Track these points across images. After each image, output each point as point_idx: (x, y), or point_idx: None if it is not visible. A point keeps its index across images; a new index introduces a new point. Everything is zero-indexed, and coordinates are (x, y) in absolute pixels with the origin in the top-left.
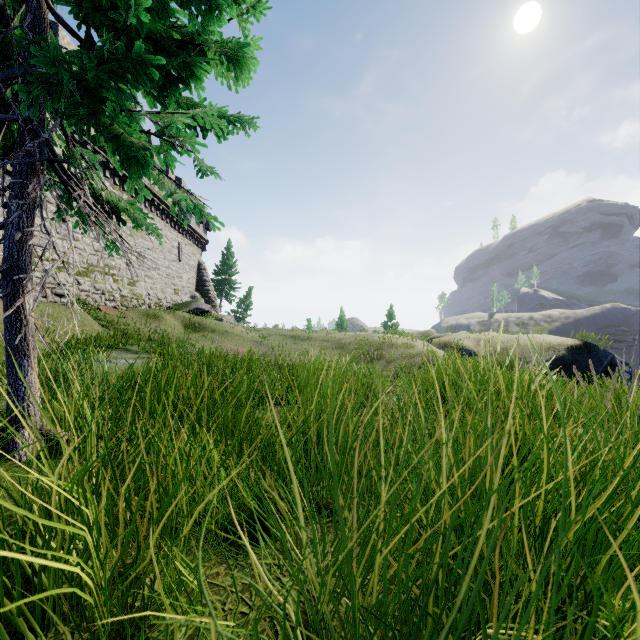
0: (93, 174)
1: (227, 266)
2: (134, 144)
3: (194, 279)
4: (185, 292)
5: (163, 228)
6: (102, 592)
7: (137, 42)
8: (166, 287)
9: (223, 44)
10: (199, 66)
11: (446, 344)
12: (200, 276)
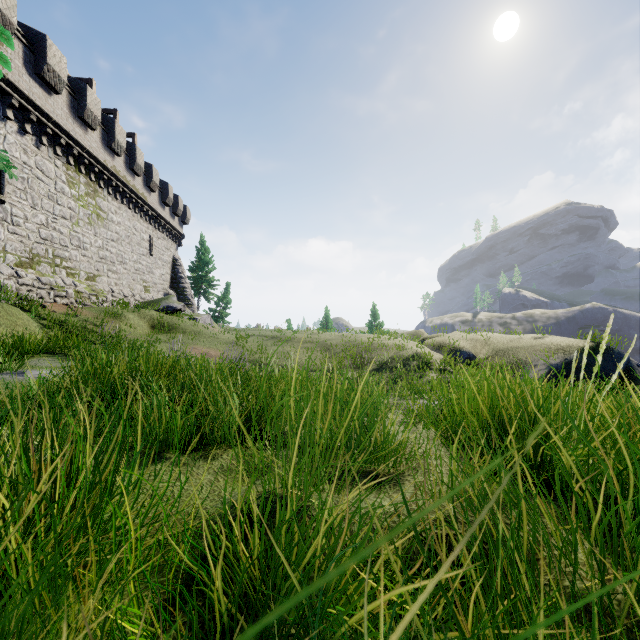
0: None
1: (205, 262)
2: None
3: (168, 275)
4: (157, 289)
5: (131, 218)
6: None
7: None
8: (134, 283)
9: None
10: None
11: (441, 345)
12: (175, 272)
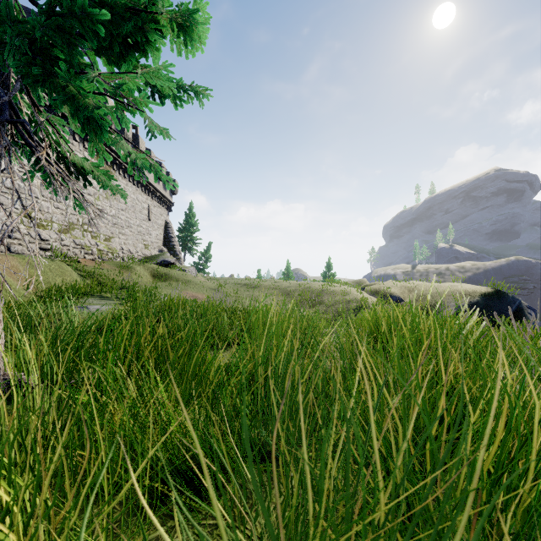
0: (59, 138)
1: (190, 225)
2: (88, 104)
3: (162, 236)
4: (154, 247)
5: (135, 192)
6: None
7: None
8: (137, 242)
9: (174, 11)
10: (152, 33)
11: (377, 291)
12: (167, 233)
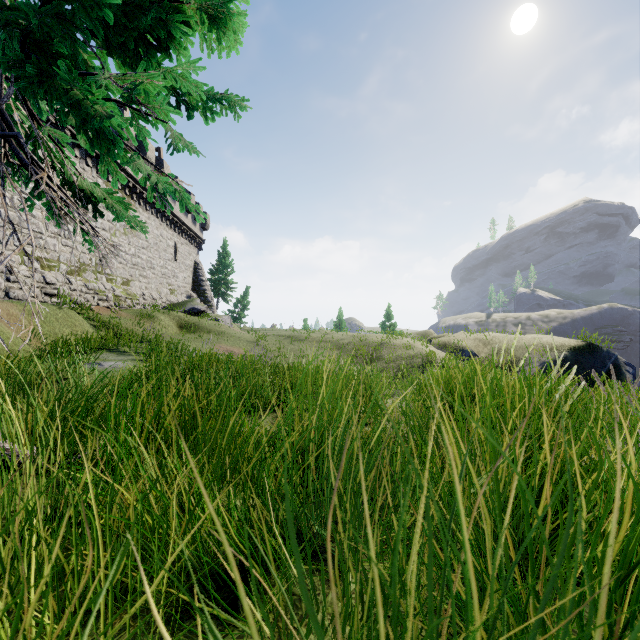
0: (64, 158)
1: (224, 266)
2: (96, 113)
3: (190, 279)
4: (181, 292)
5: (158, 227)
6: None
7: None
8: (161, 287)
9: None
10: (177, 26)
11: (446, 345)
12: (196, 276)
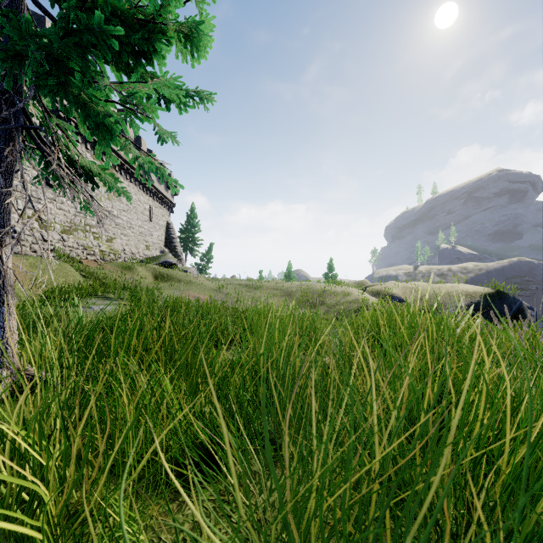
0: (68, 142)
1: (191, 225)
2: (100, 112)
3: (163, 236)
4: (155, 248)
5: (136, 193)
6: (53, 536)
7: (97, 12)
8: (139, 243)
9: (181, 22)
10: (160, 43)
11: (378, 292)
12: (168, 234)
